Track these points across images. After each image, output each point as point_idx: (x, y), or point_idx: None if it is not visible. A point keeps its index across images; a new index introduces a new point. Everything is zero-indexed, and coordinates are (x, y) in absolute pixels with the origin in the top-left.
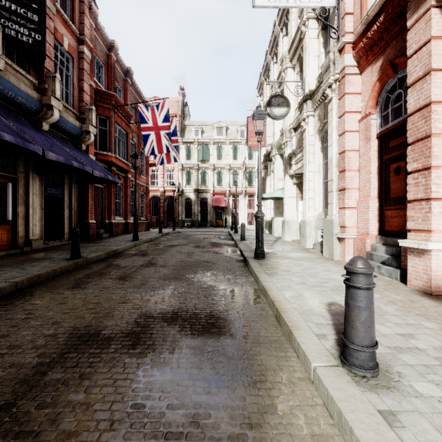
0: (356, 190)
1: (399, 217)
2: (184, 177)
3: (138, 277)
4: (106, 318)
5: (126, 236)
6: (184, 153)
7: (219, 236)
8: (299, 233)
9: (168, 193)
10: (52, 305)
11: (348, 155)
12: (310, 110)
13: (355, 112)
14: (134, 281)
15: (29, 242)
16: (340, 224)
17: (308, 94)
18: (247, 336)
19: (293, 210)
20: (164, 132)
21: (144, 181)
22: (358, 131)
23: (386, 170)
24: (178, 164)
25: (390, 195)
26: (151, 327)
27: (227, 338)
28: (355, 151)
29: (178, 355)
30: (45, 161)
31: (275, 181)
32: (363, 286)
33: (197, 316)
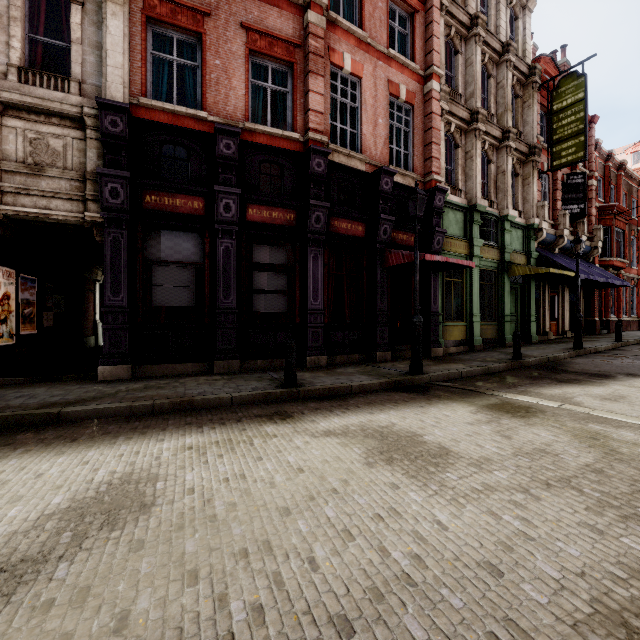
0: None
1: None
2: None
3: None
4: None
5: (626, 333)
6: None
7: None
8: None
9: None
10: None
11: None
12: None
13: None
14: None
15: (564, 332)
16: None
17: None
18: None
19: None
20: None
21: (634, 273)
22: None
23: None
24: None
25: None
26: None
27: None
28: None
29: None
30: None
31: None
32: None
33: None
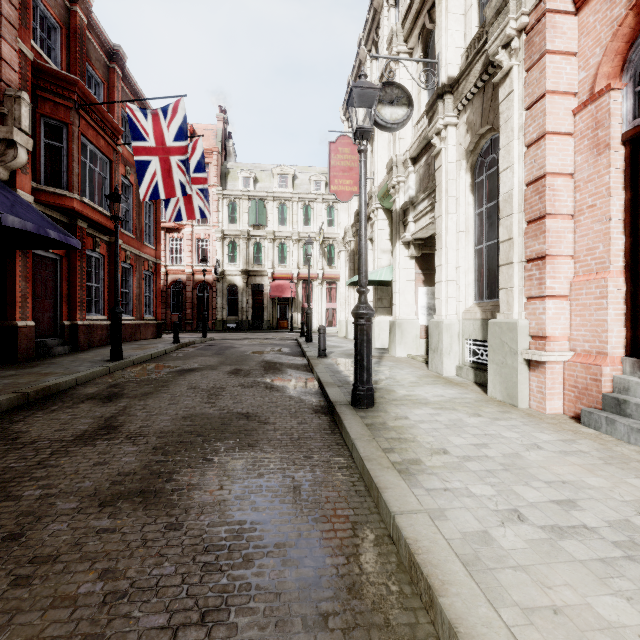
0: (567, 259)
1: None
2: (226, 251)
3: (28, 493)
4: None
5: (106, 350)
6: (226, 213)
7: (281, 348)
8: (420, 344)
9: (199, 276)
10: None
11: (552, 183)
12: (450, 114)
13: (565, 93)
14: None
15: None
16: (533, 332)
17: (446, 84)
18: None
19: (410, 303)
20: (177, 160)
21: (152, 254)
22: (572, 134)
23: None
24: (216, 230)
25: None
26: None
27: None
28: (565, 176)
29: None
30: None
31: (375, 255)
32: None
33: None
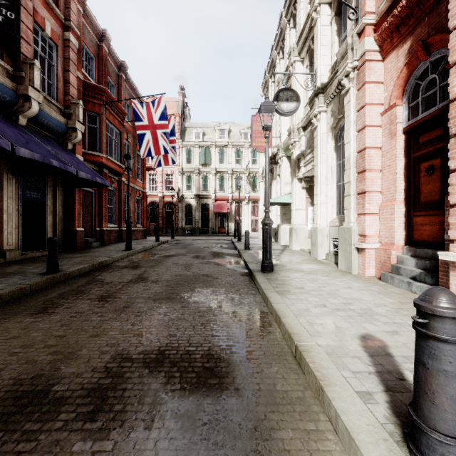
0: (378, 193)
1: (432, 224)
2: (184, 182)
3: (123, 297)
4: (65, 362)
5: (119, 245)
6: (184, 156)
7: (222, 245)
8: (308, 242)
9: (167, 199)
10: (1, 340)
11: (369, 153)
12: (322, 106)
13: (376, 104)
14: (116, 302)
15: (2, 253)
16: (360, 233)
17: (320, 87)
18: (259, 392)
19: (302, 216)
20: (160, 131)
21: (141, 186)
22: (380, 126)
23: (415, 170)
24: (178, 168)
25: (420, 198)
26: (126, 376)
27: (231, 396)
28: (376, 149)
29: (157, 432)
30: (22, 160)
31: (281, 186)
32: (454, 338)
33: (190, 357)
